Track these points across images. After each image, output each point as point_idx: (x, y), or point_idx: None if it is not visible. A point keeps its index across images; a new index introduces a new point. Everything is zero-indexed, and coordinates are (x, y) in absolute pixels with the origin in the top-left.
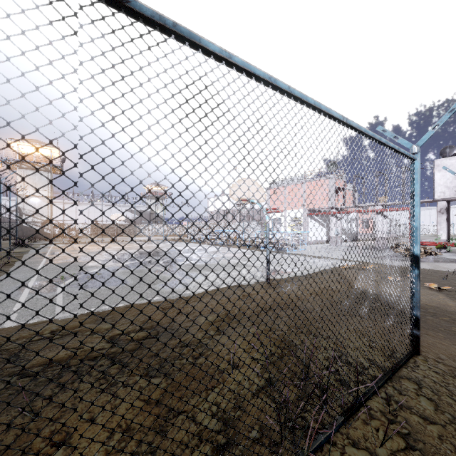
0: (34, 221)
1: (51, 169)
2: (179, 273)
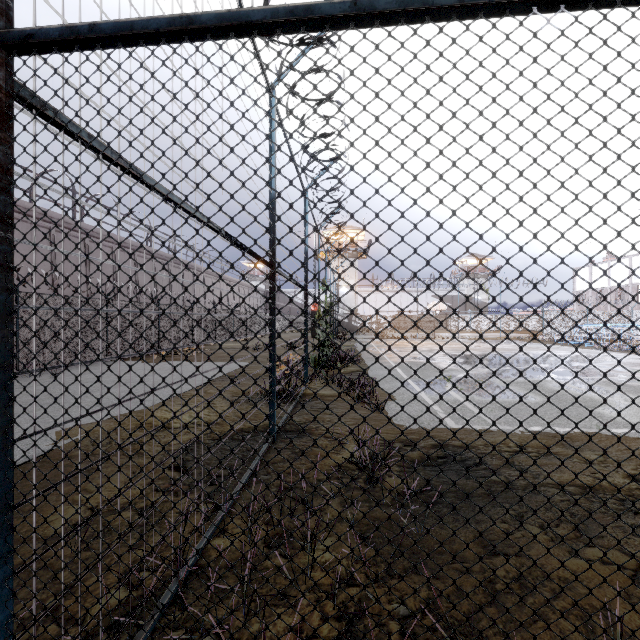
0: (343, 313)
1: (357, 254)
2: (613, 396)
